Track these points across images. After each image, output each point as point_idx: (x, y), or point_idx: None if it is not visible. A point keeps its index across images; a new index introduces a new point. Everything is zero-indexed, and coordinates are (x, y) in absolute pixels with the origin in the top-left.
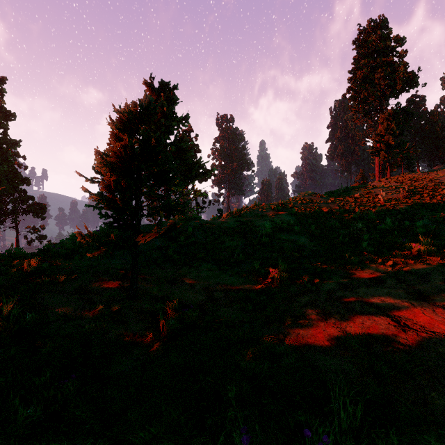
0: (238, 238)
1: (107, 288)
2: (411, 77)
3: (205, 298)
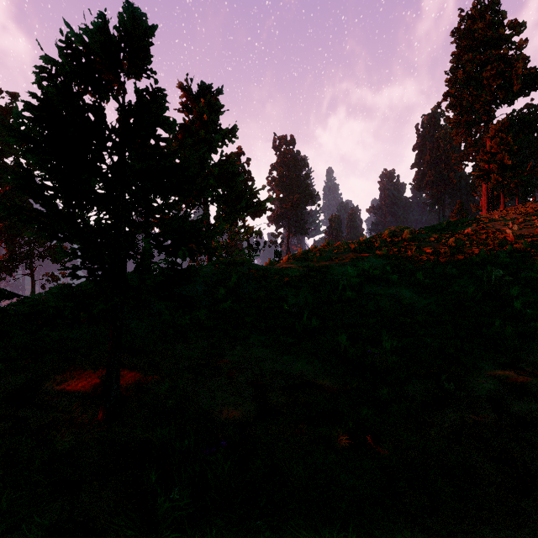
0: (307, 291)
1: (71, 390)
2: (533, 74)
3: (254, 408)
